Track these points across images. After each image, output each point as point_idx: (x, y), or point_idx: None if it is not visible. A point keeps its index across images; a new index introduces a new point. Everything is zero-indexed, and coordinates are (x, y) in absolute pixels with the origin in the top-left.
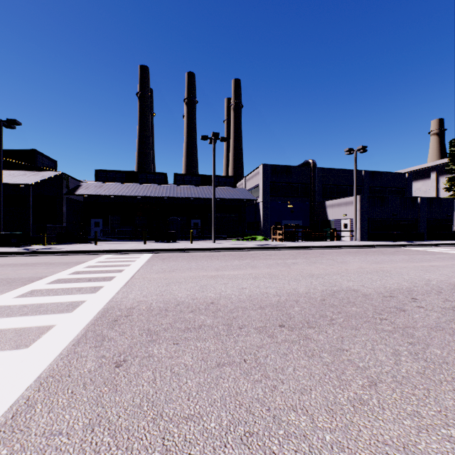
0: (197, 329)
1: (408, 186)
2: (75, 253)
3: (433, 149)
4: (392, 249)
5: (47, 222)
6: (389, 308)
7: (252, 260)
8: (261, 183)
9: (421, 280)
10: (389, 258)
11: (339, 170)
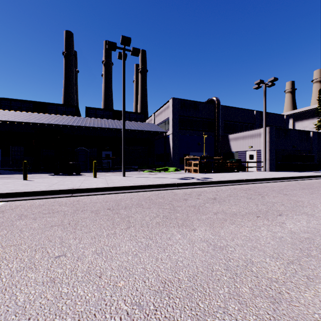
0: None
1: (286, 126)
2: None
3: (288, 103)
4: None
5: None
6: None
7: (209, 226)
8: (171, 116)
9: None
10: None
11: (237, 108)
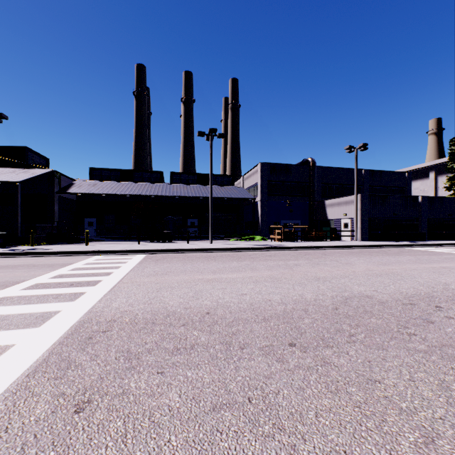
0: (188, 350)
1: (408, 185)
2: (64, 254)
3: (431, 149)
4: (395, 249)
5: (38, 222)
6: (415, 320)
7: (251, 261)
8: (259, 181)
9: (438, 284)
10: (395, 259)
11: (338, 169)
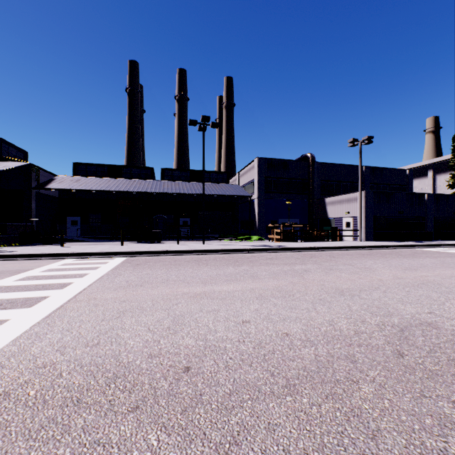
0: None
1: (409, 183)
2: (27, 257)
3: (428, 147)
4: (407, 250)
5: (13, 220)
6: None
7: (250, 266)
8: (256, 178)
9: None
10: (416, 262)
11: (339, 165)
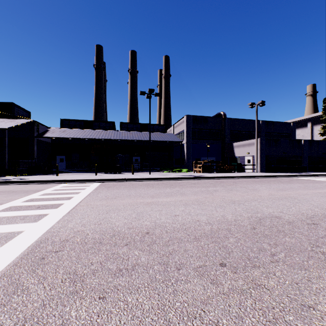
0: (129, 271)
1: (293, 132)
2: (38, 182)
3: (308, 106)
4: (286, 178)
5: (22, 158)
6: (322, 239)
7: (180, 188)
8: (185, 129)
9: None
10: (288, 186)
11: (243, 120)
